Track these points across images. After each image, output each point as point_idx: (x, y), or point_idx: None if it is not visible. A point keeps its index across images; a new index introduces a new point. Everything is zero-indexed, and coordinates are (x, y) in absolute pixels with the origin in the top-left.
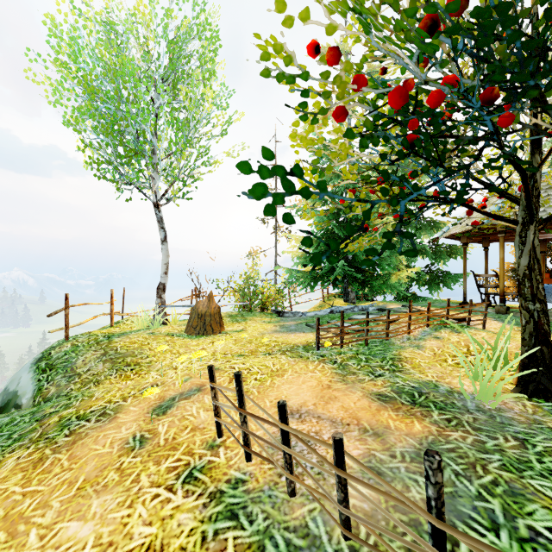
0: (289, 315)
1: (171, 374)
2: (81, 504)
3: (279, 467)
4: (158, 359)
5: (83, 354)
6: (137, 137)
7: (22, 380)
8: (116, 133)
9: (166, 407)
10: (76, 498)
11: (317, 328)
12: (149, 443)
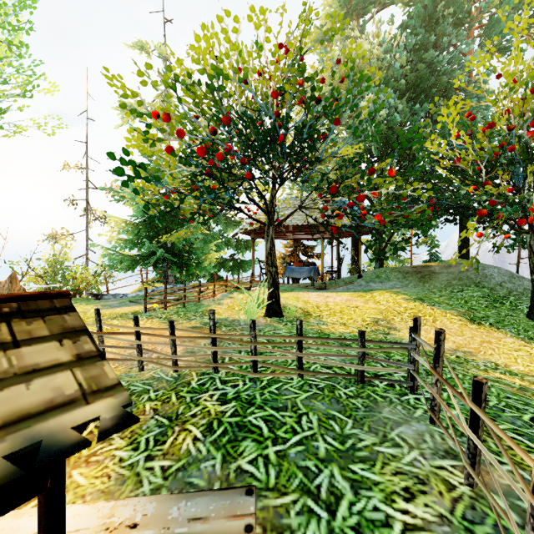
0: (109, 297)
1: None
2: None
3: (133, 357)
4: None
5: None
6: None
7: None
8: None
9: None
10: None
11: (145, 295)
12: None
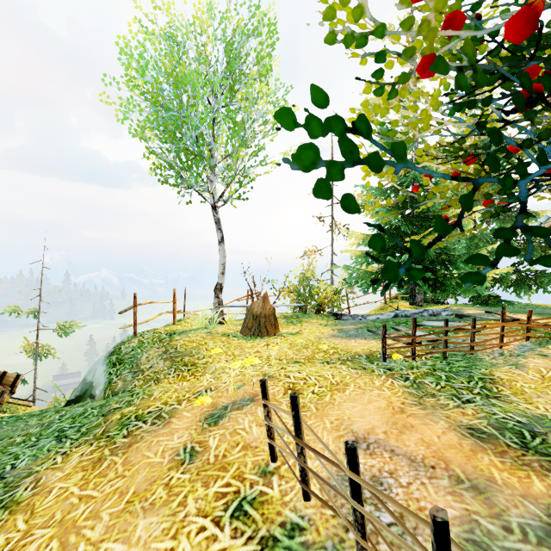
0: (347, 318)
1: (224, 379)
2: (128, 522)
3: (347, 523)
4: (213, 360)
5: (147, 350)
6: (196, 142)
7: (97, 372)
8: (177, 140)
9: (218, 417)
10: (124, 513)
11: (383, 336)
12: (199, 458)
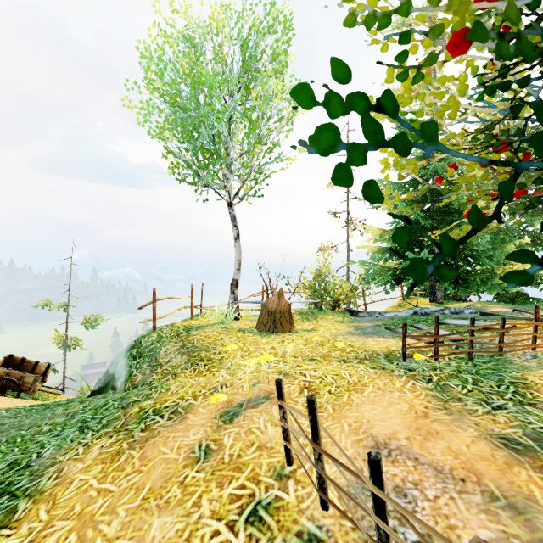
0: (364, 315)
1: (240, 375)
2: (143, 519)
3: (369, 540)
4: (229, 356)
5: (165, 344)
6: (213, 141)
7: (119, 365)
8: (194, 139)
9: (233, 414)
10: (140, 510)
11: (404, 335)
12: (214, 457)
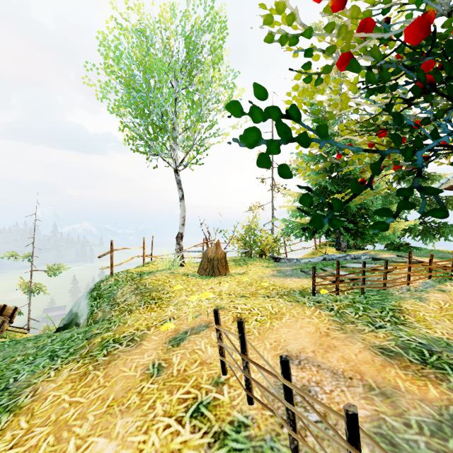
0: (284, 261)
1: (185, 310)
2: (109, 421)
3: (281, 420)
4: (175, 295)
5: (122, 287)
6: (161, 117)
7: (81, 305)
8: (146, 116)
9: (180, 339)
10: (106, 414)
11: (313, 275)
12: (165, 372)
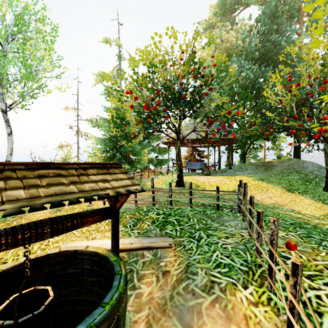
0: None
1: None
2: None
3: None
4: None
5: None
6: None
7: None
8: None
9: None
10: None
11: None
12: (63, 209)
